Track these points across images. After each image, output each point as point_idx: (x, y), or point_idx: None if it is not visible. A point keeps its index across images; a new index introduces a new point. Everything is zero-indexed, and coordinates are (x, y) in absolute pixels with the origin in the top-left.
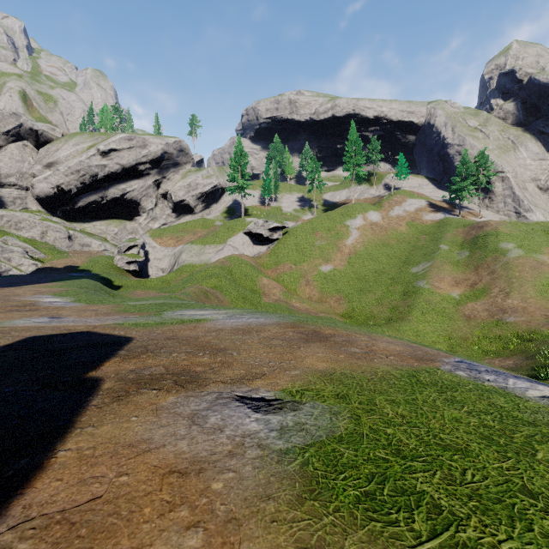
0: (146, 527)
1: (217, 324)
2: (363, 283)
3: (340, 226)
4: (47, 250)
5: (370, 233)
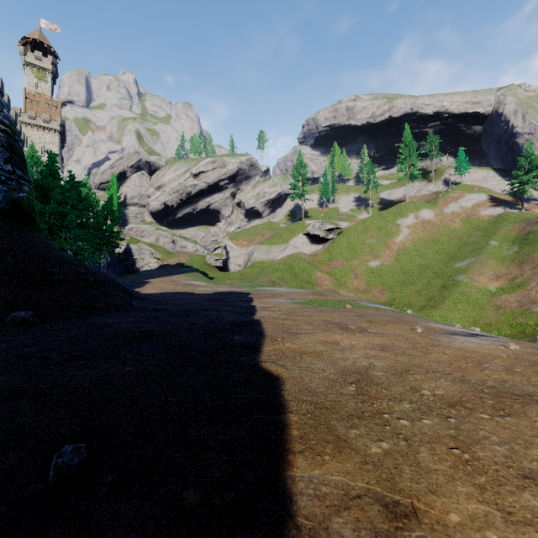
0: (272, 303)
1: (281, 291)
2: (407, 277)
3: (391, 225)
4: (163, 251)
5: (420, 231)
